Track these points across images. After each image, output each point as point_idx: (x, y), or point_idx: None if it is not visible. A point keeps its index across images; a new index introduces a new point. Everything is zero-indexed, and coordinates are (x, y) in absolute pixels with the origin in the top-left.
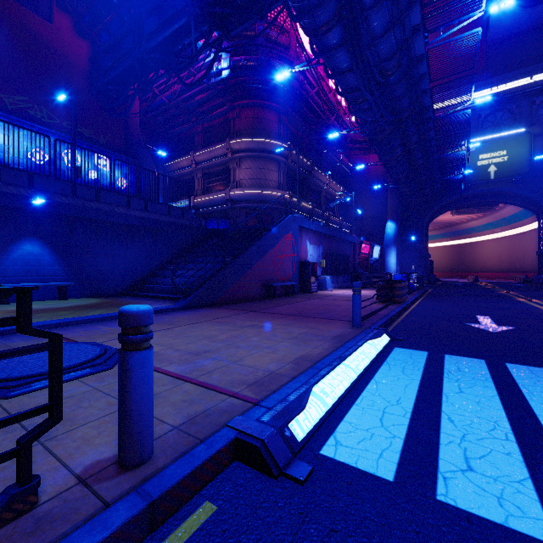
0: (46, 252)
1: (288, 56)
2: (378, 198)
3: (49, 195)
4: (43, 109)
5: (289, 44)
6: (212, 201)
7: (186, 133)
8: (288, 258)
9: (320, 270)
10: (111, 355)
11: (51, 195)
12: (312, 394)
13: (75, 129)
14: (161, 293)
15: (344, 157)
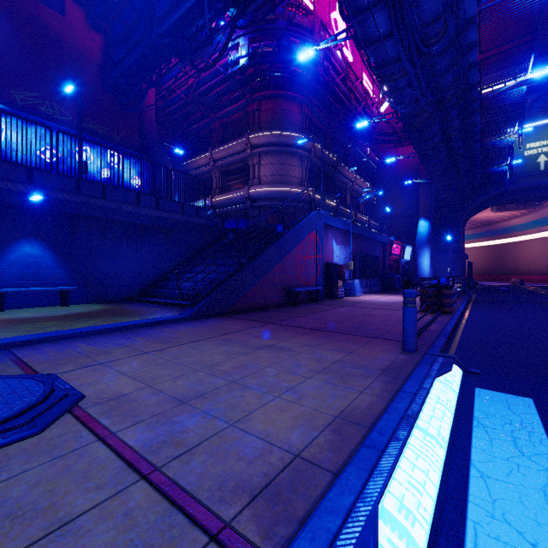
0: (46, 254)
1: (312, 39)
2: (409, 195)
3: (50, 192)
4: (55, 106)
5: (313, 27)
6: (230, 200)
7: (204, 130)
8: (312, 259)
9: (347, 273)
10: (52, 403)
11: (52, 192)
12: (380, 532)
13: (80, 121)
14: (171, 299)
15: (372, 151)
